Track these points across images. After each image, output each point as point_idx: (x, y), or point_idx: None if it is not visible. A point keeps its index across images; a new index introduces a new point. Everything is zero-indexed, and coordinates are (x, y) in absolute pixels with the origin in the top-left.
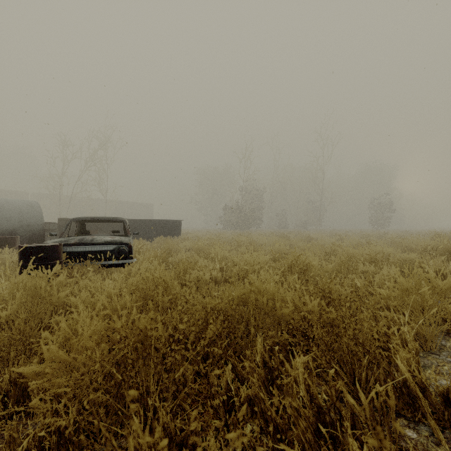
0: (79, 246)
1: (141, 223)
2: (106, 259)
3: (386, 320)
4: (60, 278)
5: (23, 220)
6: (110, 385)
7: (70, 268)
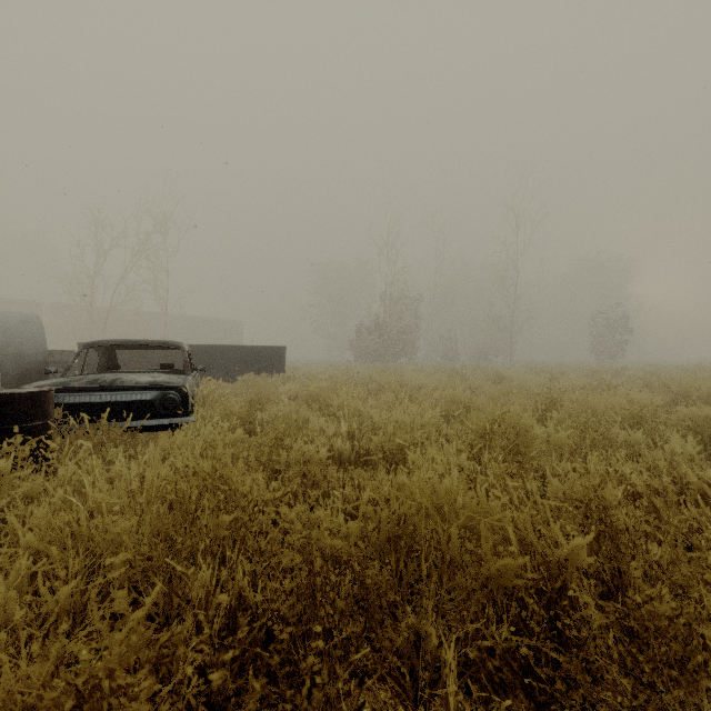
0: (88, 393)
1: (218, 351)
2: (139, 417)
3: None
4: None
5: (10, 345)
6: None
7: (65, 435)
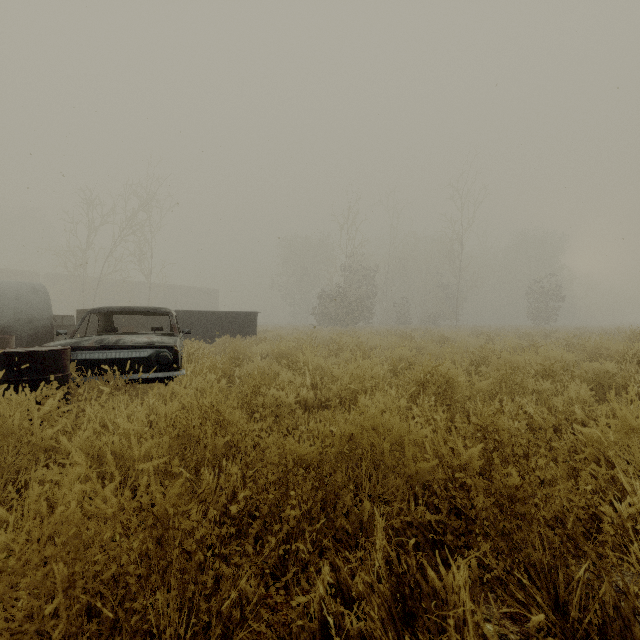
0: (96, 351)
1: (198, 316)
2: (138, 371)
3: (596, 482)
4: (48, 406)
5: (21, 311)
6: (90, 633)
7: (81, 385)
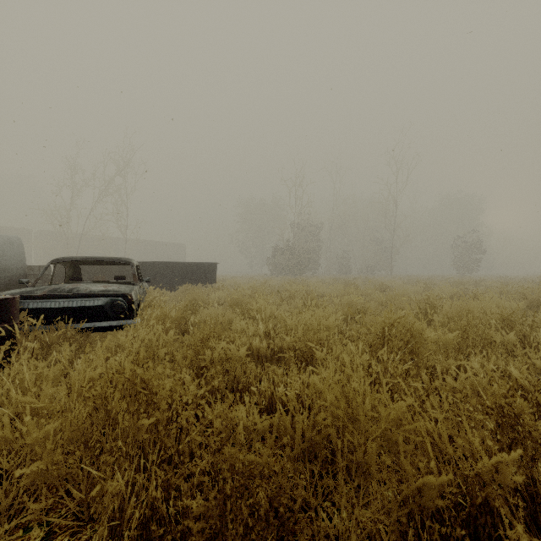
0: (48, 299)
1: (164, 266)
2: (92, 319)
3: None
4: None
5: None
6: None
7: (26, 335)
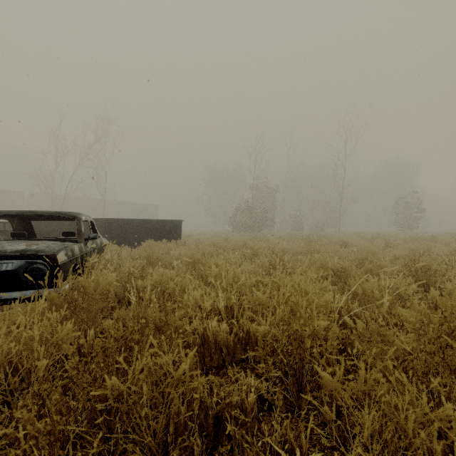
0: None
1: (131, 223)
2: (0, 288)
3: None
4: None
5: None
6: None
7: None
